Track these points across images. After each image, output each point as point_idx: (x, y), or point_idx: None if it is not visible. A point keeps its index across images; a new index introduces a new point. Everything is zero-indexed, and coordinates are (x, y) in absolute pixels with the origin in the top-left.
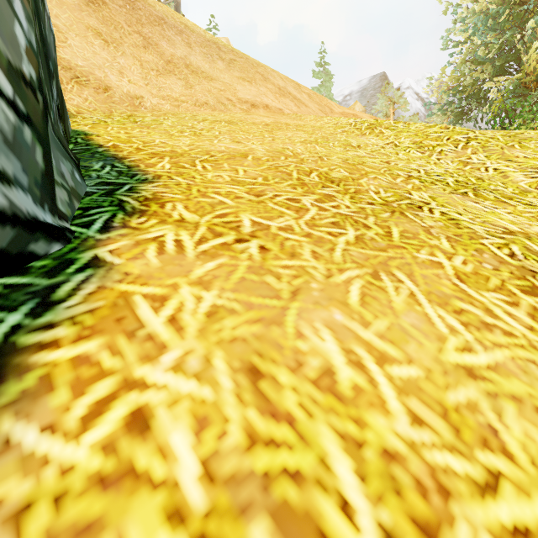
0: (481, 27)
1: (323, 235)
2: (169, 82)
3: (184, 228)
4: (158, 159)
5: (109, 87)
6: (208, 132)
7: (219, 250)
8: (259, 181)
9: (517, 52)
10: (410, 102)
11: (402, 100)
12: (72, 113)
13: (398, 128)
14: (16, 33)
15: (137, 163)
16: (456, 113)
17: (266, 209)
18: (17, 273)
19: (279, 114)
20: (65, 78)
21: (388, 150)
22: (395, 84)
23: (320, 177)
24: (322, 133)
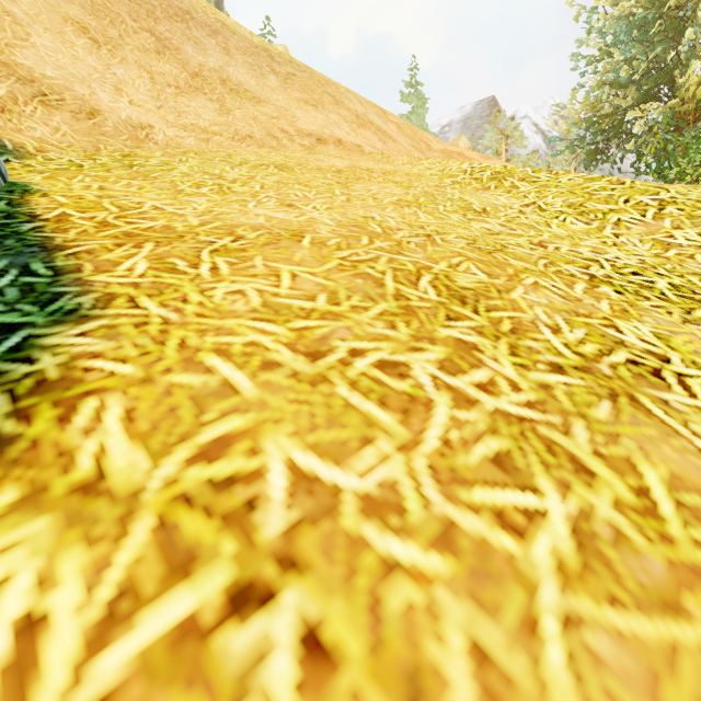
0: (624, 38)
1: (486, 534)
2: (194, 105)
3: (84, 530)
4: (130, 248)
5: (97, 111)
6: (242, 185)
7: (158, 691)
8: (319, 307)
9: (670, 72)
10: (527, 135)
11: (517, 133)
12: (29, 150)
13: (540, 179)
14: None
15: (81, 261)
16: (589, 151)
17: (330, 410)
18: None
19: (357, 154)
20: (22, 95)
21: (532, 218)
22: (508, 112)
23: (438, 289)
24: (423, 185)
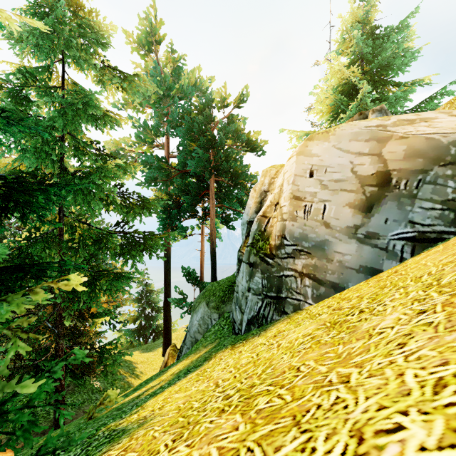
0: None
1: None
2: None
3: None
4: None
5: None
6: None
7: None
8: None
9: None
10: None
11: None
12: None
13: None
14: (447, 191)
15: None
16: None
17: None
18: (441, 241)
19: None
20: None
21: None
22: None
23: None
24: None
